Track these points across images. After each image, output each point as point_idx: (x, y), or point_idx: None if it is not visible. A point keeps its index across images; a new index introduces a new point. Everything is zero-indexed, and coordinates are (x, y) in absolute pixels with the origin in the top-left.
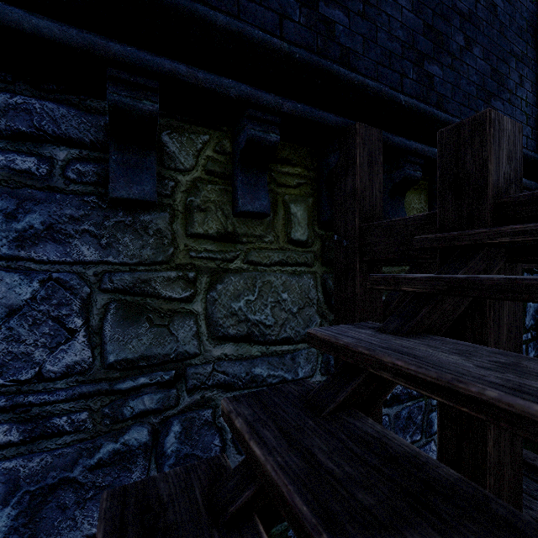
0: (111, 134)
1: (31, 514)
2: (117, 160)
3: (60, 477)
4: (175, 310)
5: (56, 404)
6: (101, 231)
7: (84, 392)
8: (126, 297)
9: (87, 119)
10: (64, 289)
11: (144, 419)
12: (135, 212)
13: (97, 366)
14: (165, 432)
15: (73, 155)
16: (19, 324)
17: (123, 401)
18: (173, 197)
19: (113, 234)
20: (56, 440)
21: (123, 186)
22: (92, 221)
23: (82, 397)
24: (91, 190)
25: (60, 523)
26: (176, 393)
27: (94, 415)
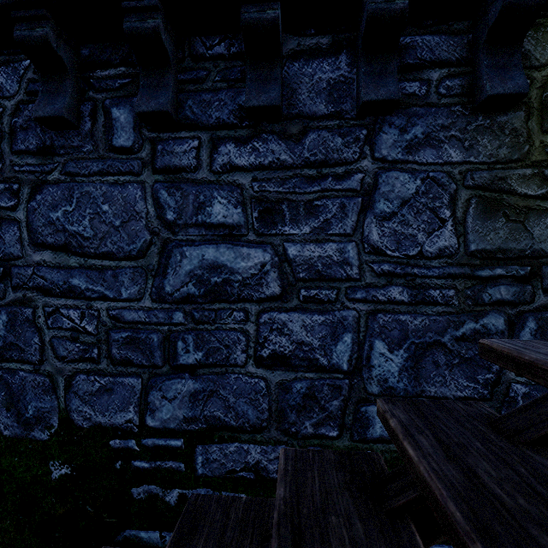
0: (485, 41)
1: (415, 361)
2: (487, 64)
3: (434, 339)
4: (530, 207)
5: (431, 279)
6: (464, 135)
7: (451, 273)
8: (484, 193)
9: (453, 41)
10: (437, 186)
11: (500, 307)
12: (492, 115)
13: (460, 253)
14: (520, 325)
15: (443, 74)
16: (408, 212)
17: (482, 287)
18: (528, 95)
19: (473, 137)
20: (431, 308)
21: (498, 83)
22: (457, 127)
23: (450, 277)
24: (456, 101)
25: (434, 376)
26: (530, 290)
27: (459, 294)
